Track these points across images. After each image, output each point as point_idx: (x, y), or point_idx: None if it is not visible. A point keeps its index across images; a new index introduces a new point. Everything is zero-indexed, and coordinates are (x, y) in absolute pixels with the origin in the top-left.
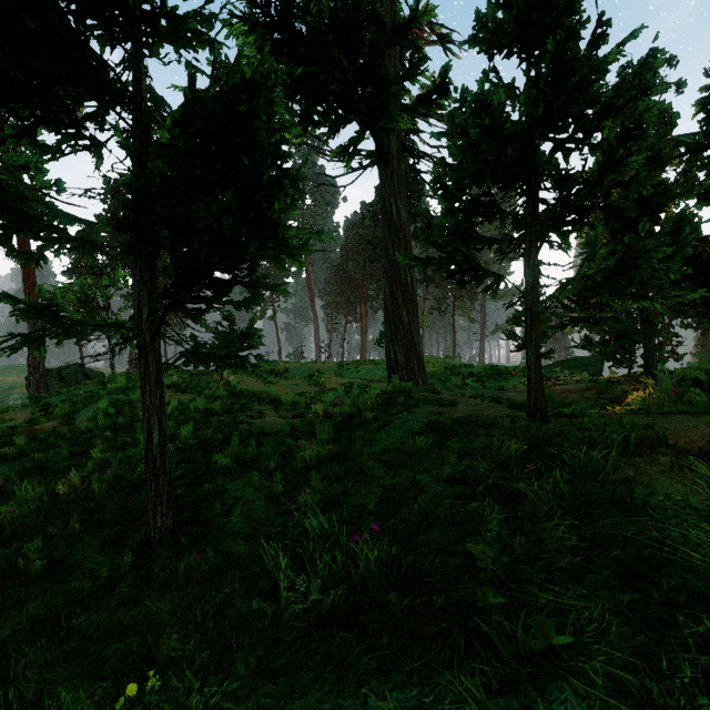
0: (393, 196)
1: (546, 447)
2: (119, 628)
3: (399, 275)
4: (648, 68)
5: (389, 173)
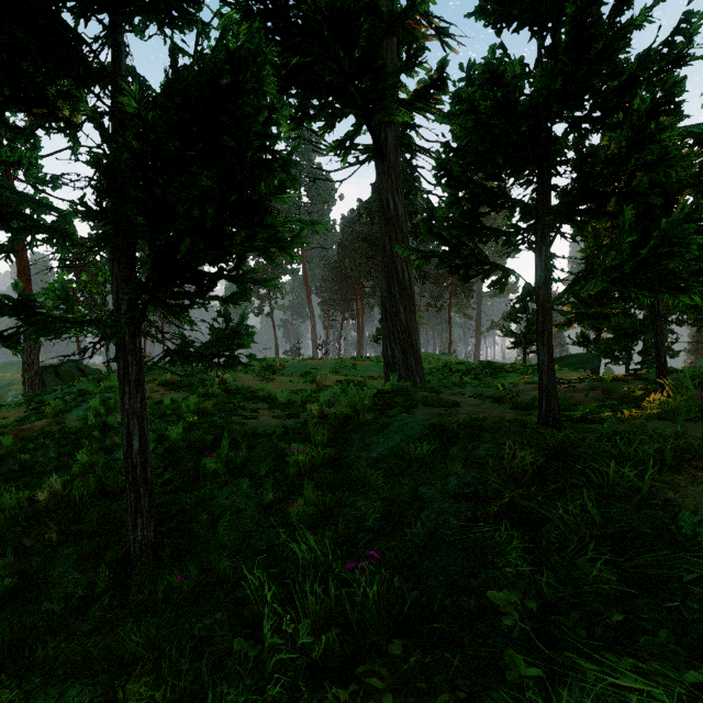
0: (390, 191)
1: (568, 461)
2: (88, 660)
3: (397, 271)
4: (679, 35)
5: (386, 168)
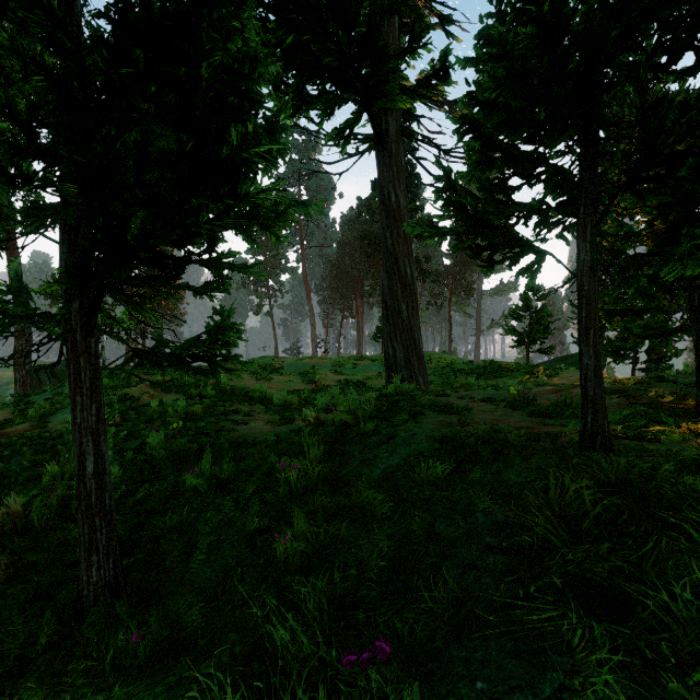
0: (391, 183)
1: (653, 510)
2: None
3: (398, 267)
4: None
5: (388, 158)
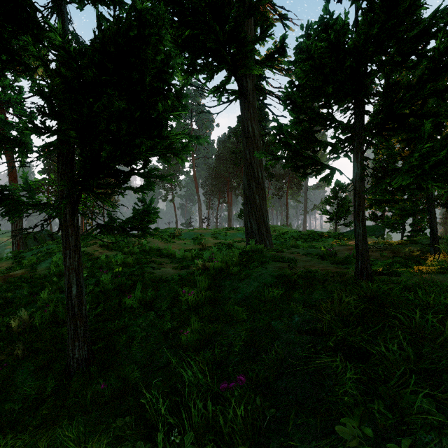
0: (249, 120)
1: (384, 308)
2: None
3: (254, 172)
4: None
5: (247, 104)
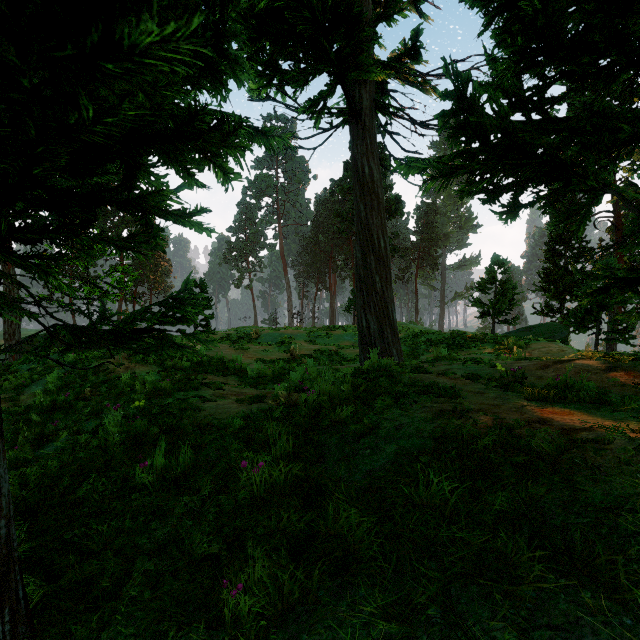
0: (365, 156)
1: None
2: None
3: (372, 239)
4: None
5: (361, 131)
